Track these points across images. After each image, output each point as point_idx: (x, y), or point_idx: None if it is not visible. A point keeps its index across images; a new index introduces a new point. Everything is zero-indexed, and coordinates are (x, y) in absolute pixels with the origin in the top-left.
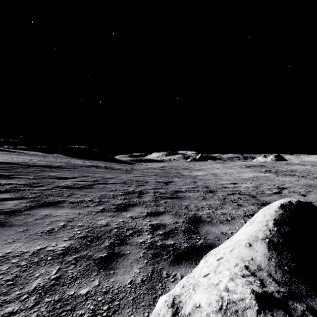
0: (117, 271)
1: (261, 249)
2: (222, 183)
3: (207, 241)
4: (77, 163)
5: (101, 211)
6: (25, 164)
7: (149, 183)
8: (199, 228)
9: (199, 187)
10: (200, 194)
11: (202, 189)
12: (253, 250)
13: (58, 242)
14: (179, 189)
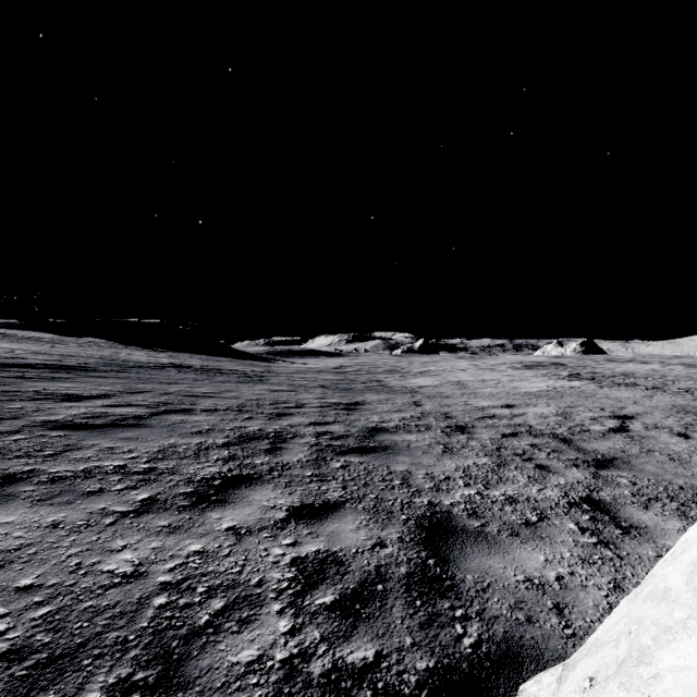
0: None
1: None
2: (481, 404)
3: (495, 633)
4: (132, 359)
5: (138, 509)
6: None
7: (306, 408)
8: (454, 565)
9: (430, 417)
10: (435, 438)
11: (439, 424)
12: None
13: None
14: (380, 425)
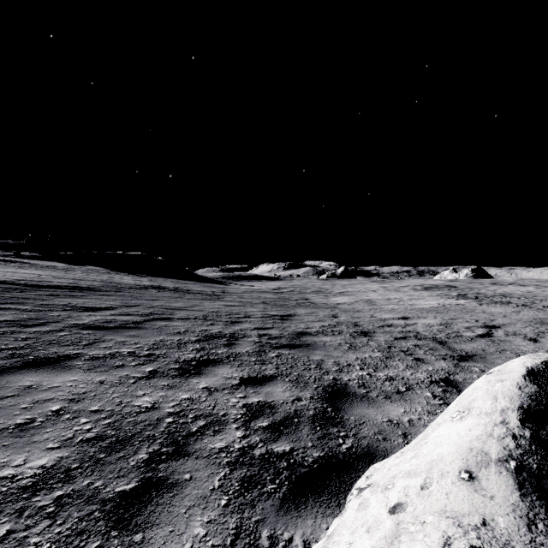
0: (152, 533)
1: (502, 491)
2: (384, 317)
3: (362, 444)
4: (124, 282)
5: (147, 376)
6: (25, 284)
7: (252, 318)
8: (344, 412)
9: (343, 325)
10: (344, 339)
11: (348, 330)
12: (482, 494)
13: (32, 456)
14: (305, 330)
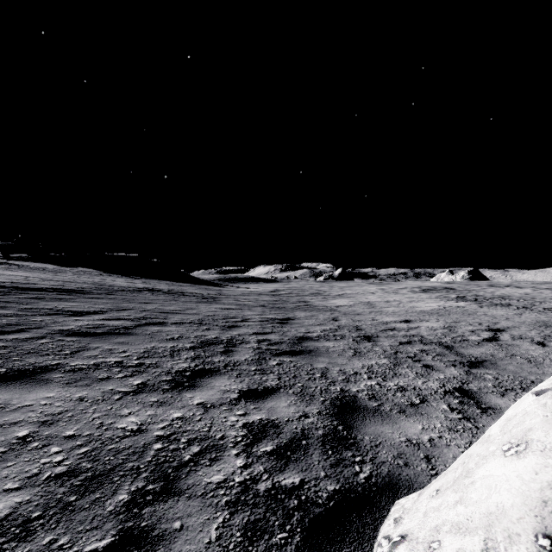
0: None
1: None
2: (385, 320)
3: (381, 471)
4: (116, 284)
5: (135, 390)
6: (9, 286)
7: (250, 322)
8: (356, 430)
9: (345, 329)
10: (348, 345)
11: (351, 334)
12: None
13: None
14: (306, 335)
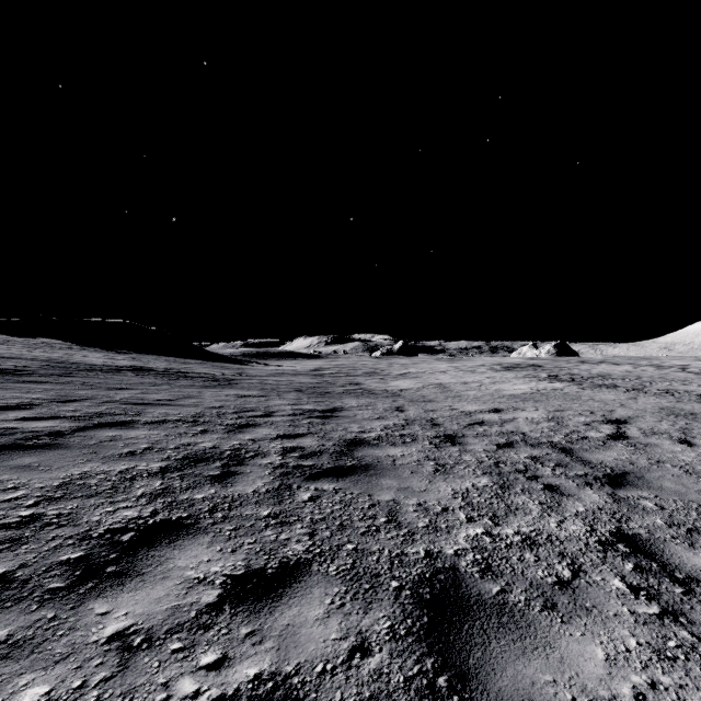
0: None
1: None
2: (468, 409)
3: None
4: (85, 361)
5: None
6: None
7: (275, 417)
8: (478, 686)
9: (415, 425)
10: (423, 452)
11: (425, 433)
12: None
13: None
14: (359, 436)
